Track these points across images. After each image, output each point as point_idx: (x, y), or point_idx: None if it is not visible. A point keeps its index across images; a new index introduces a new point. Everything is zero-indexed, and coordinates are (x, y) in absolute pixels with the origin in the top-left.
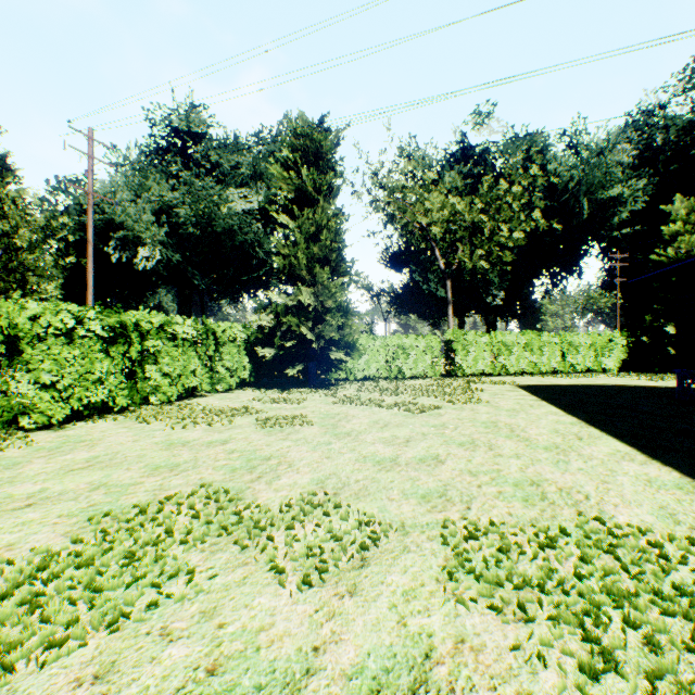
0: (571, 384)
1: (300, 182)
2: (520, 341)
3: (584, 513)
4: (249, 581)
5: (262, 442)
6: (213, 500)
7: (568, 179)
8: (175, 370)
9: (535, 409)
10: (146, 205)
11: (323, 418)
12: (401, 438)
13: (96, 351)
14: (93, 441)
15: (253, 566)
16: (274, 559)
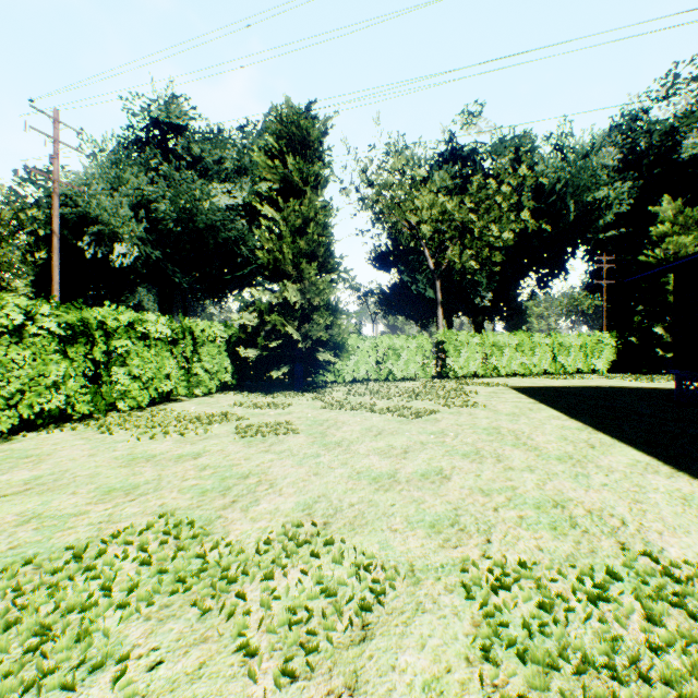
0: (565, 386)
1: (285, 172)
2: (512, 342)
3: (627, 544)
4: (206, 672)
5: (240, 455)
6: (173, 535)
7: (555, 181)
8: (146, 373)
9: (536, 413)
10: (123, 199)
11: (310, 425)
12: (398, 448)
13: (51, 351)
14: (41, 456)
15: (214, 643)
16: (243, 632)
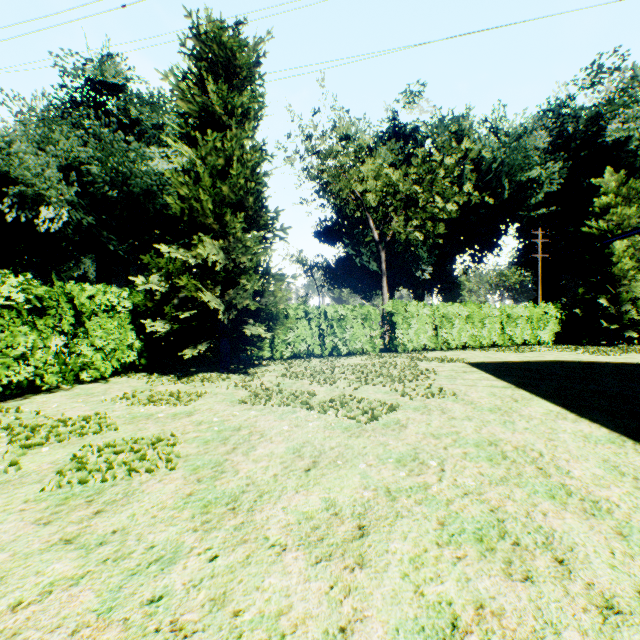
0: (525, 361)
1: (204, 100)
2: (462, 313)
3: None
4: None
5: None
6: None
7: (492, 160)
8: None
9: (528, 408)
10: (50, 159)
11: (206, 443)
12: (345, 515)
13: None
14: None
15: None
16: None
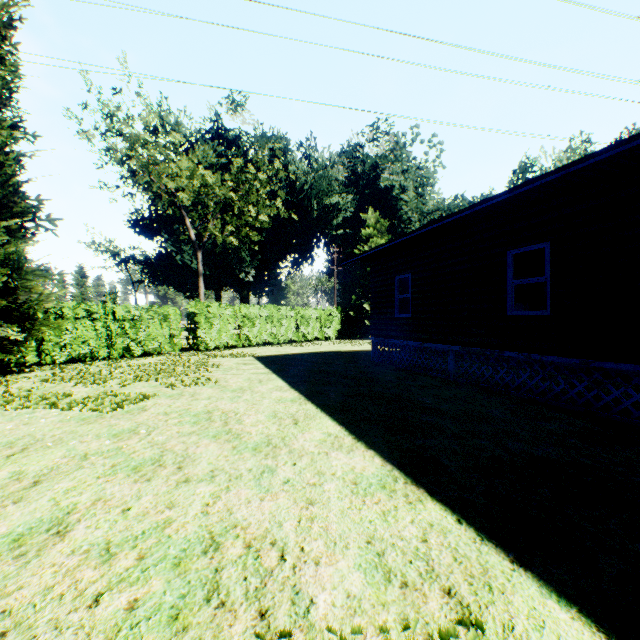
0: (302, 353)
1: None
2: (263, 314)
3: (270, 614)
4: None
5: None
6: None
7: (304, 182)
8: None
9: (264, 386)
10: None
11: None
12: (28, 477)
13: None
14: None
15: None
16: None
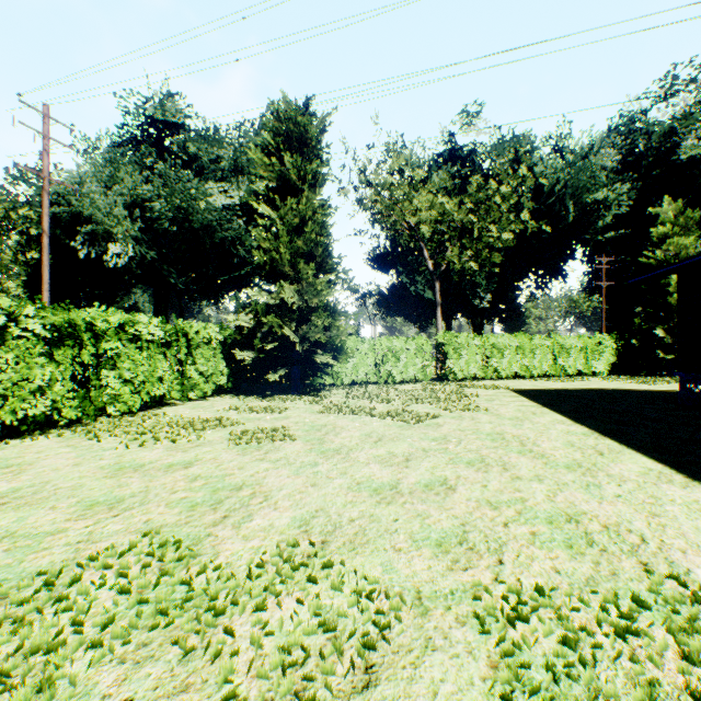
0: (567, 389)
1: (282, 170)
2: (512, 344)
3: (650, 565)
4: None
5: (234, 464)
6: (157, 557)
7: (554, 182)
8: (138, 376)
9: (540, 418)
10: (117, 198)
11: (307, 431)
12: (399, 455)
13: (36, 354)
14: (22, 466)
15: (197, 693)
16: (230, 679)
